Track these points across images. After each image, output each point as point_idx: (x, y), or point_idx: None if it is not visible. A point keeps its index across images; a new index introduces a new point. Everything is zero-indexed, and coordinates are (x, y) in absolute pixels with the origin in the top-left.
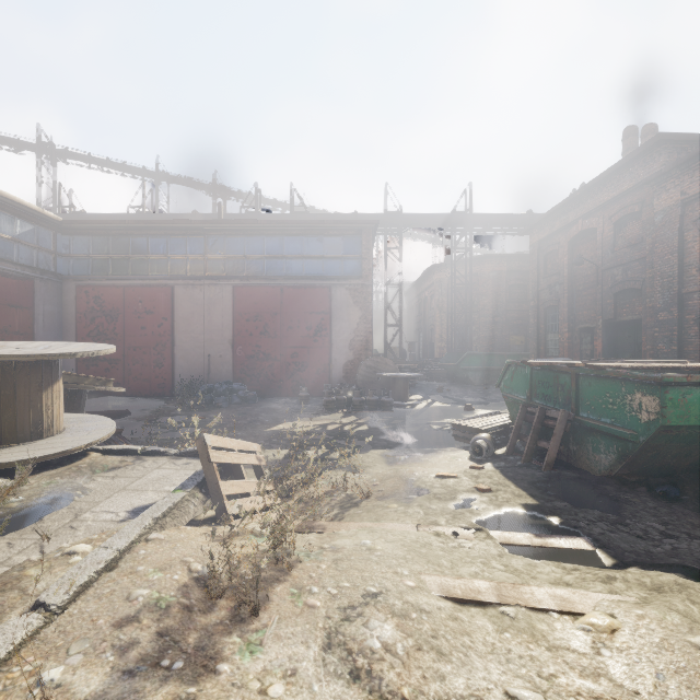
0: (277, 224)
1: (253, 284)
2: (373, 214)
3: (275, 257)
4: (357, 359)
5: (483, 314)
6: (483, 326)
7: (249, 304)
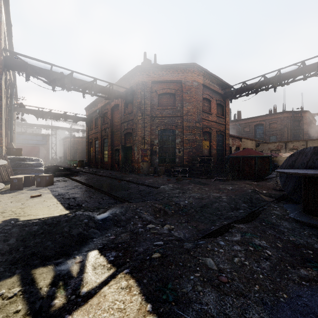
0: (26, 133)
1: (19, 145)
2: (48, 125)
3: (25, 139)
4: (46, 160)
5: (79, 150)
6: (79, 153)
7: None
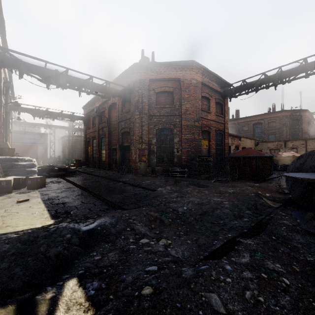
0: (24, 132)
1: (17, 144)
2: (46, 124)
3: (23, 138)
4: (44, 159)
5: (78, 149)
6: (78, 152)
7: (16, 148)
